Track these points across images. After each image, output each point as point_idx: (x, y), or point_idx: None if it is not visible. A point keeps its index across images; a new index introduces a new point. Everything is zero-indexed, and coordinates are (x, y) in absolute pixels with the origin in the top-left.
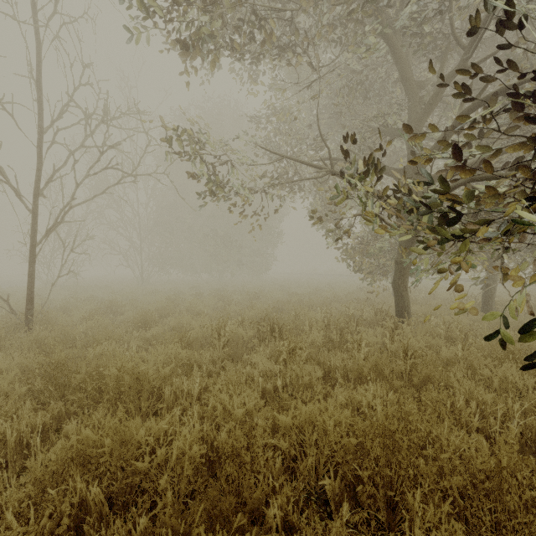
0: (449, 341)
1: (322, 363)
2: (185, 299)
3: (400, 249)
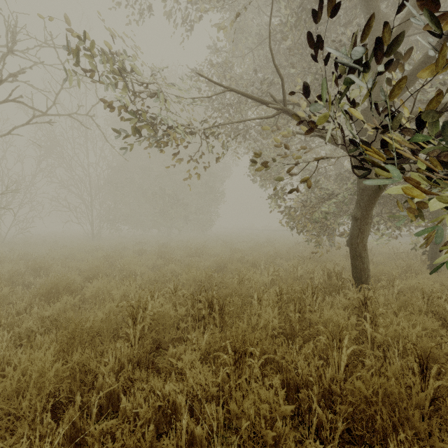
0: (437, 318)
1: (284, 369)
2: (122, 257)
3: (360, 202)
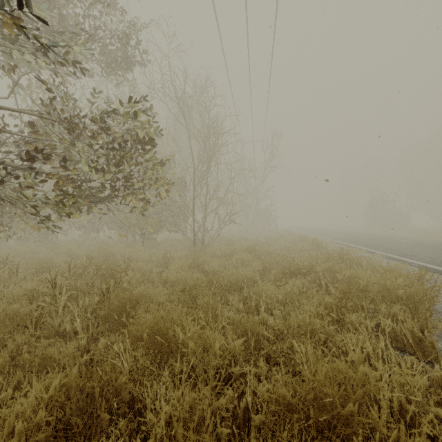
0: None
1: None
2: None
3: None
